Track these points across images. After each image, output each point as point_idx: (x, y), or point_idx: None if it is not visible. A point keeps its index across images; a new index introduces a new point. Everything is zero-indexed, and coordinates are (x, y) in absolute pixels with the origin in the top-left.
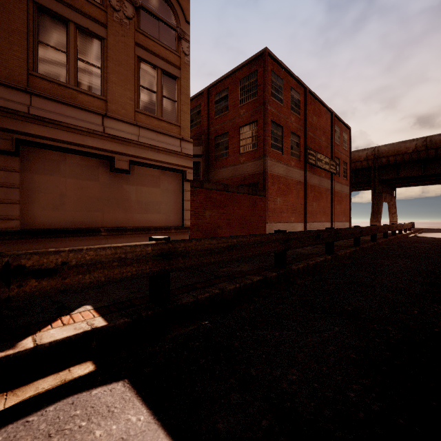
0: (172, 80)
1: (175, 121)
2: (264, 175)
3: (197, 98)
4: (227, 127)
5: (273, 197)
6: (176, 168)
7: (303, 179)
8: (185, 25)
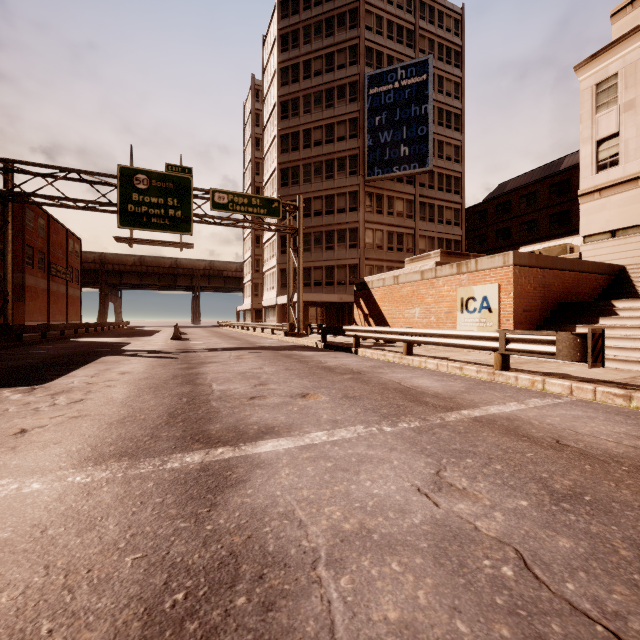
0: None
1: None
2: (24, 286)
3: None
4: None
5: (28, 302)
6: None
7: (47, 287)
8: None
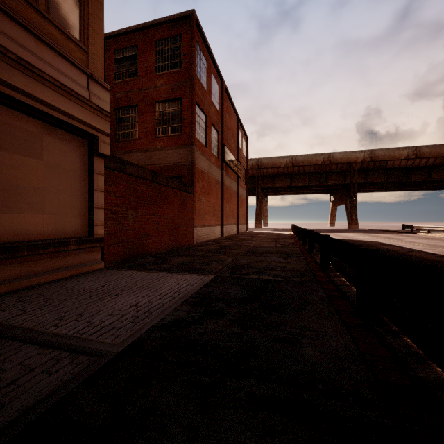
0: None
1: (76, 37)
2: (192, 167)
3: None
4: (135, 99)
5: (198, 196)
6: (80, 127)
7: (220, 179)
8: None
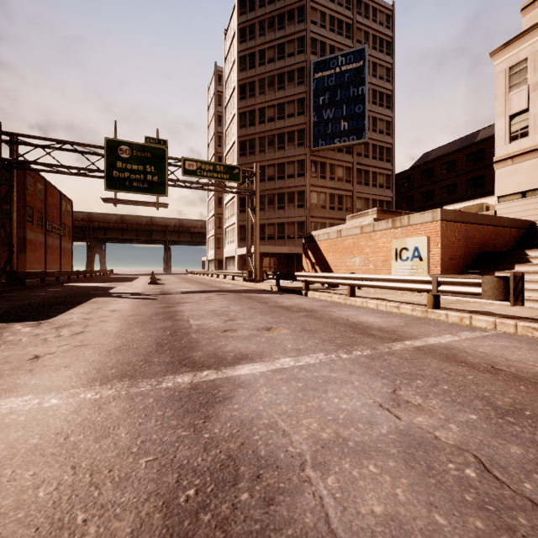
0: None
1: None
2: (25, 240)
3: None
4: None
5: (28, 253)
6: None
7: (44, 241)
8: None
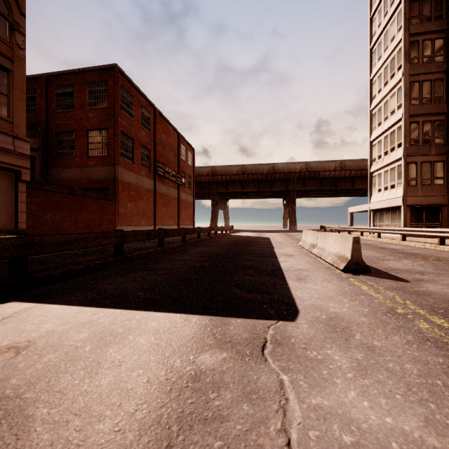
0: (2, 72)
1: (6, 116)
2: (115, 181)
3: (30, 80)
4: (72, 126)
5: (123, 202)
6: (8, 167)
7: (153, 188)
8: (20, 16)
